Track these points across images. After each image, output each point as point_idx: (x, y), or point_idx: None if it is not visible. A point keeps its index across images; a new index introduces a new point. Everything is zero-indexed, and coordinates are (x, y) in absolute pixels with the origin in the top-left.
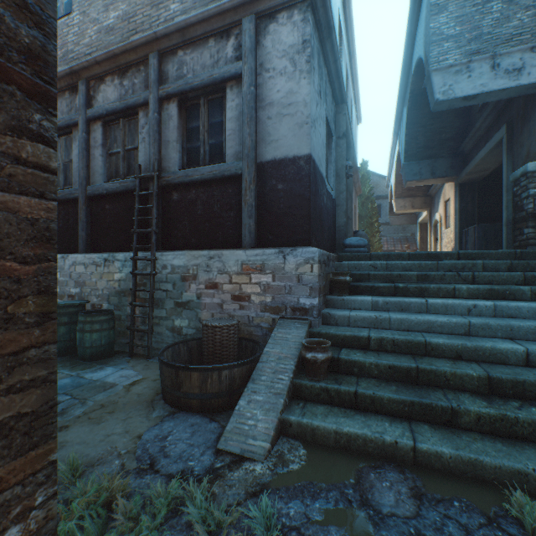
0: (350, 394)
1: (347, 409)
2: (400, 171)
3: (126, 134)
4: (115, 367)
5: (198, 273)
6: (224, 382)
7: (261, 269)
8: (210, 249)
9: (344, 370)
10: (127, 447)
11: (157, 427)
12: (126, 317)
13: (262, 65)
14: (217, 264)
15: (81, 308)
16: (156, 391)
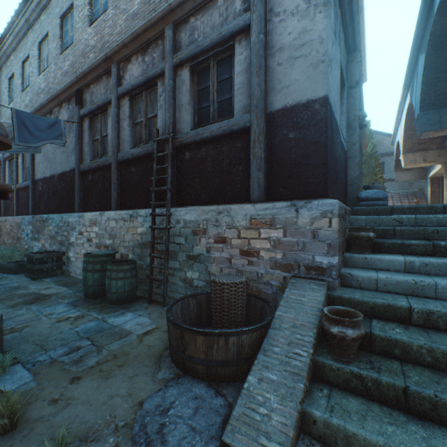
0: (396, 390)
1: (393, 409)
2: (414, 122)
3: (148, 104)
4: (134, 313)
5: (208, 227)
6: (232, 349)
7: (271, 223)
8: (219, 204)
9: (379, 350)
10: (126, 418)
11: (160, 394)
12: (147, 267)
13: (271, 11)
14: (225, 218)
15: (111, 257)
16: (165, 344)
